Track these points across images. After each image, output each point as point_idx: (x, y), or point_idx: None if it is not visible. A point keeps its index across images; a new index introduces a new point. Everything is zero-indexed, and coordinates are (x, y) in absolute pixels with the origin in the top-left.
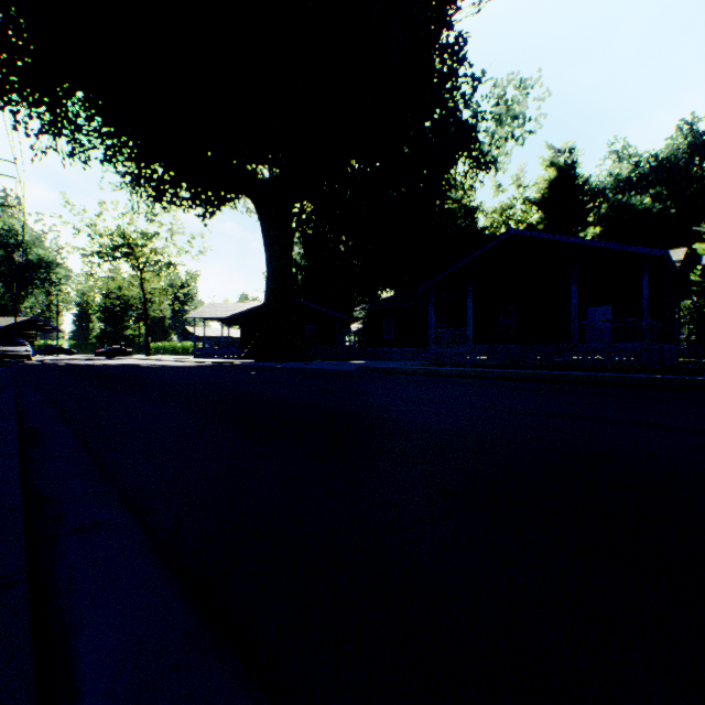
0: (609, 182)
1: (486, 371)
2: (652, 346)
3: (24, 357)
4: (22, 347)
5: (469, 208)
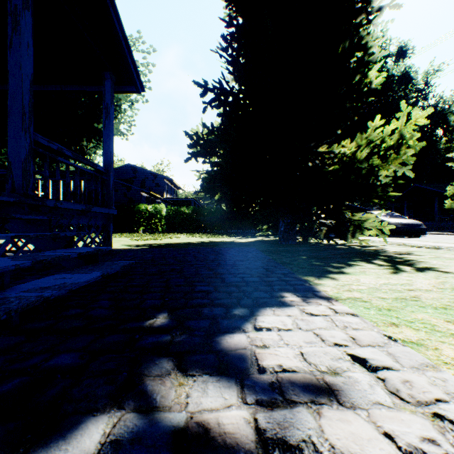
0: None
1: None
2: None
3: None
4: None
5: None
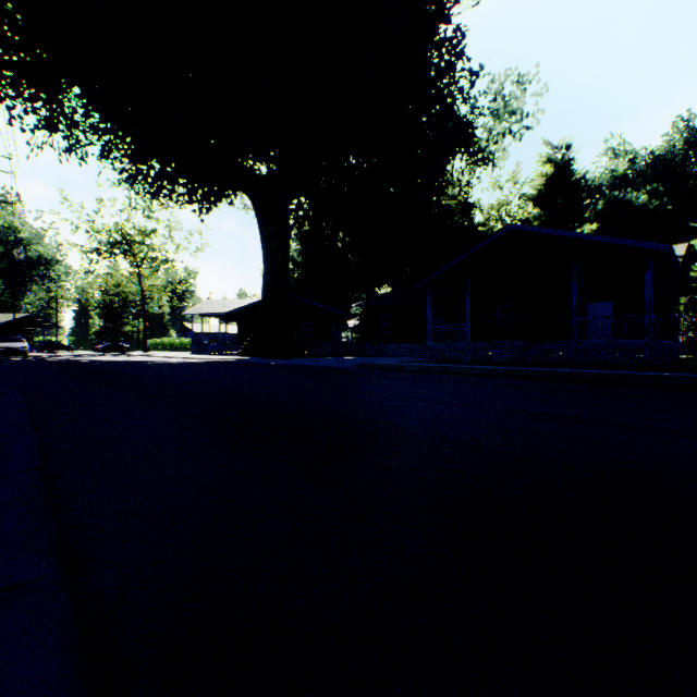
0: (605, 178)
1: (487, 369)
2: (654, 342)
3: (21, 353)
4: (19, 343)
5: (466, 205)
